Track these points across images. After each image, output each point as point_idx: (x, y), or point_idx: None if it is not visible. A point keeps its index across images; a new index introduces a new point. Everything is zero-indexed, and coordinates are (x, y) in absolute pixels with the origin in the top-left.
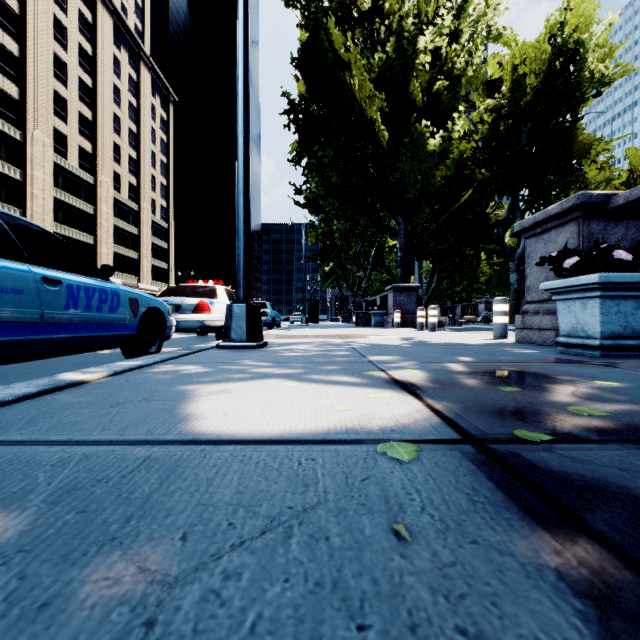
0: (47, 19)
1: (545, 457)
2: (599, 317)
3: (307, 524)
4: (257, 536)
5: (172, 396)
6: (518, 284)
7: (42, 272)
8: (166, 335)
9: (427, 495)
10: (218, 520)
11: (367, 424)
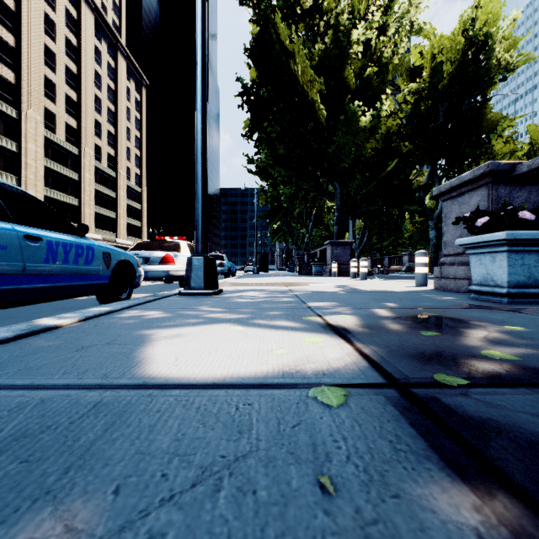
0: (39, 16)
1: (462, 402)
2: (506, 269)
3: (237, 475)
4: (187, 489)
5: (132, 340)
6: (436, 239)
7: (24, 230)
8: (135, 283)
9: (353, 443)
10: (152, 471)
11: (302, 368)
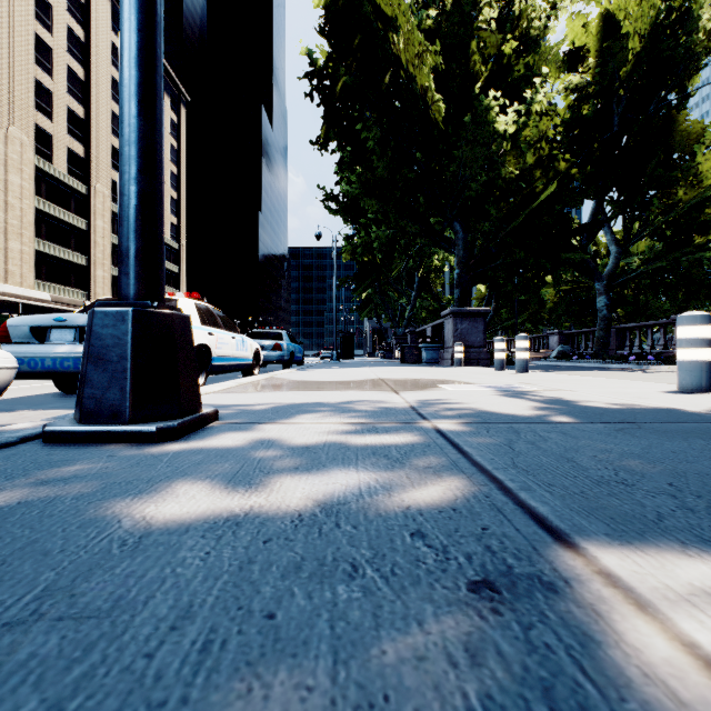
0: None
1: None
2: None
3: None
4: None
5: None
6: (608, 310)
7: None
8: None
9: None
10: None
11: None
